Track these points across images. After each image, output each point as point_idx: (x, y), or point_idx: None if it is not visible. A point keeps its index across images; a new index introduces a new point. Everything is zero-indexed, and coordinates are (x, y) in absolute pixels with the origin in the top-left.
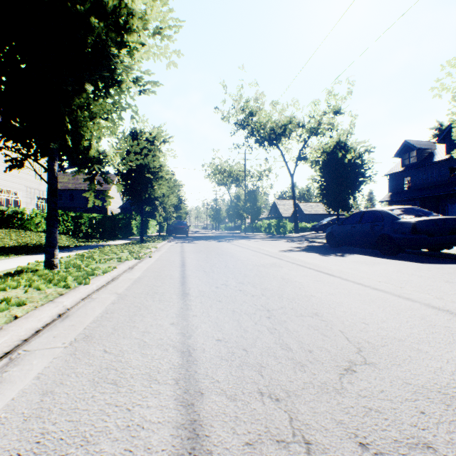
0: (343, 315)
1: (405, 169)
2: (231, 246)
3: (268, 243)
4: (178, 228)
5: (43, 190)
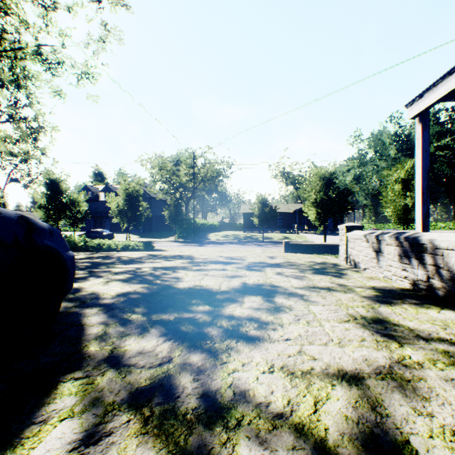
0: None
1: (87, 200)
2: None
3: None
4: None
5: None
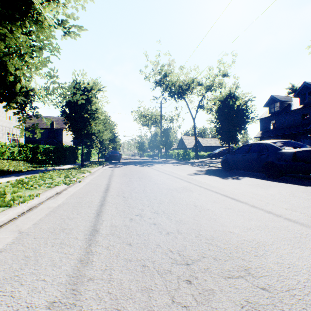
0: (285, 275)
1: (272, 115)
2: (150, 170)
3: (178, 167)
4: (112, 156)
5: (12, 128)
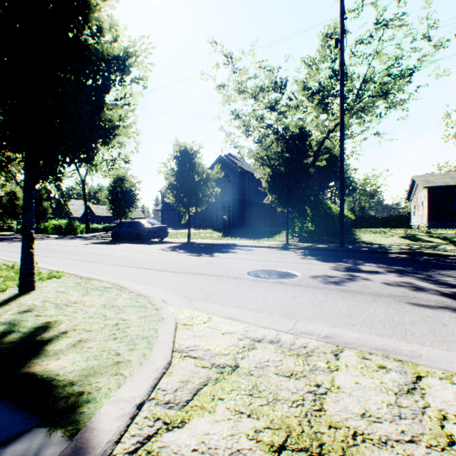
0: (109, 254)
1: None
2: (36, 245)
3: (67, 241)
4: None
5: None
